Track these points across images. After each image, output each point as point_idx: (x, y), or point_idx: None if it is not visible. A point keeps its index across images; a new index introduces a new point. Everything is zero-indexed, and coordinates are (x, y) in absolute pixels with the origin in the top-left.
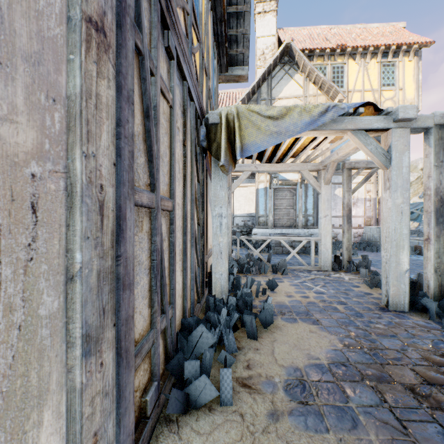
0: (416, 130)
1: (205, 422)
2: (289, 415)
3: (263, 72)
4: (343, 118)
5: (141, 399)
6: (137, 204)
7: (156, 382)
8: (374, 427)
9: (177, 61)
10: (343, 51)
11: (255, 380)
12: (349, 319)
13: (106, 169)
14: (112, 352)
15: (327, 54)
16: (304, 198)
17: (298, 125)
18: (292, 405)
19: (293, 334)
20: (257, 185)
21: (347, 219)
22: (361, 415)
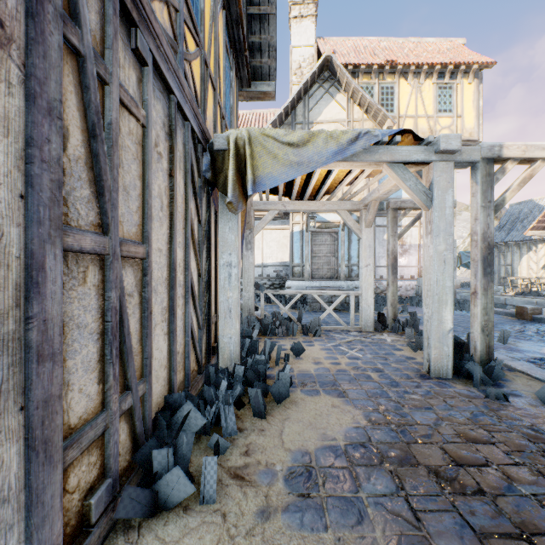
0: (461, 164)
1: (175, 526)
2: (284, 511)
3: (298, 90)
4: (378, 147)
5: (82, 502)
6: (71, 249)
7: (110, 479)
8: (383, 520)
9: (156, 68)
10: (393, 69)
11: (251, 469)
12: (381, 389)
13: (4, 203)
14: (18, 445)
15: (374, 71)
16: (348, 244)
17: (323, 154)
18: (290, 499)
19: (310, 410)
20: (292, 228)
21: (392, 269)
22: (371, 507)
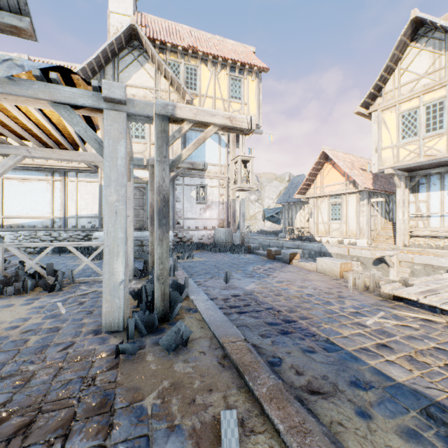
0: (140, 117)
1: None
2: None
3: (102, 48)
4: (32, 82)
5: None
6: None
7: None
8: None
9: None
10: (195, 54)
11: None
12: (4, 363)
13: None
14: None
15: (179, 52)
16: None
17: None
18: None
19: None
20: (101, 181)
21: (151, 221)
22: None
